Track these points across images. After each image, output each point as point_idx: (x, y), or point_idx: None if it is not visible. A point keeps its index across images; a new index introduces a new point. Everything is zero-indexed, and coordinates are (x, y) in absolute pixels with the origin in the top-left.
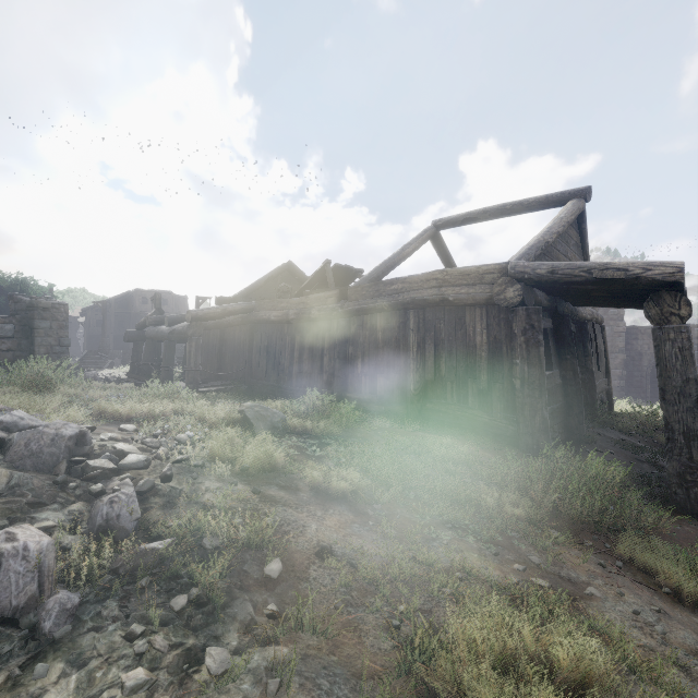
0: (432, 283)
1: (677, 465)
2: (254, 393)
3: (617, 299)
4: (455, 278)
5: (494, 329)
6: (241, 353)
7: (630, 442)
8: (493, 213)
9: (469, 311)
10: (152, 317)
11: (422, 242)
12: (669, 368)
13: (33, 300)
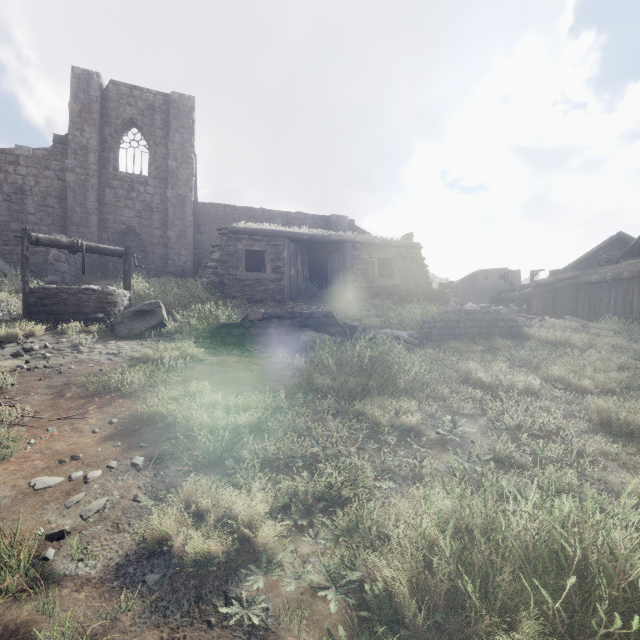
0: None
1: None
2: None
3: None
4: None
5: None
6: (569, 306)
7: None
8: None
9: None
10: (506, 287)
11: None
12: None
13: (449, 284)
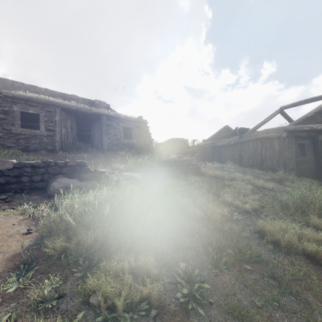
0: (265, 132)
1: (321, 175)
2: None
3: None
4: (271, 131)
5: (280, 144)
6: (210, 156)
7: None
8: (302, 102)
9: (274, 140)
10: (185, 147)
11: (273, 116)
12: (321, 151)
13: (160, 144)
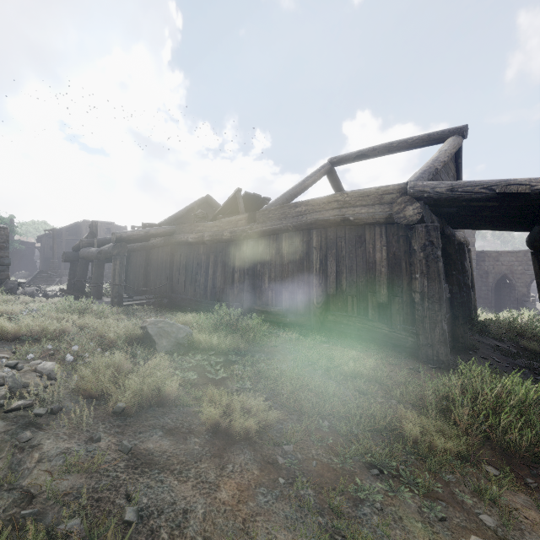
0: (333, 204)
1: None
2: (174, 306)
3: (501, 220)
4: (355, 199)
5: (393, 246)
6: (163, 271)
7: (505, 348)
8: (381, 150)
9: (369, 229)
10: (85, 240)
11: (320, 176)
12: None
13: None
